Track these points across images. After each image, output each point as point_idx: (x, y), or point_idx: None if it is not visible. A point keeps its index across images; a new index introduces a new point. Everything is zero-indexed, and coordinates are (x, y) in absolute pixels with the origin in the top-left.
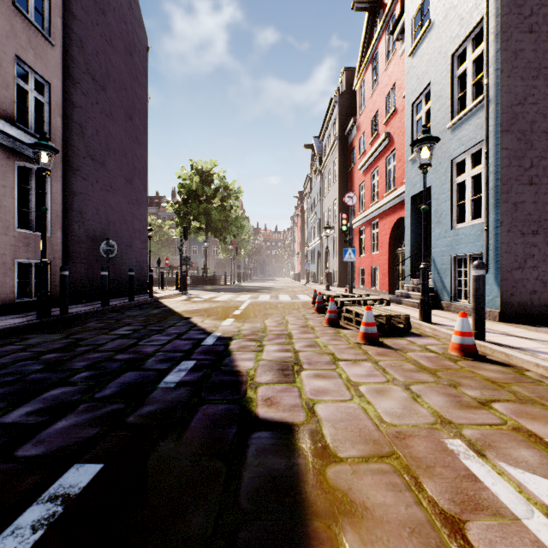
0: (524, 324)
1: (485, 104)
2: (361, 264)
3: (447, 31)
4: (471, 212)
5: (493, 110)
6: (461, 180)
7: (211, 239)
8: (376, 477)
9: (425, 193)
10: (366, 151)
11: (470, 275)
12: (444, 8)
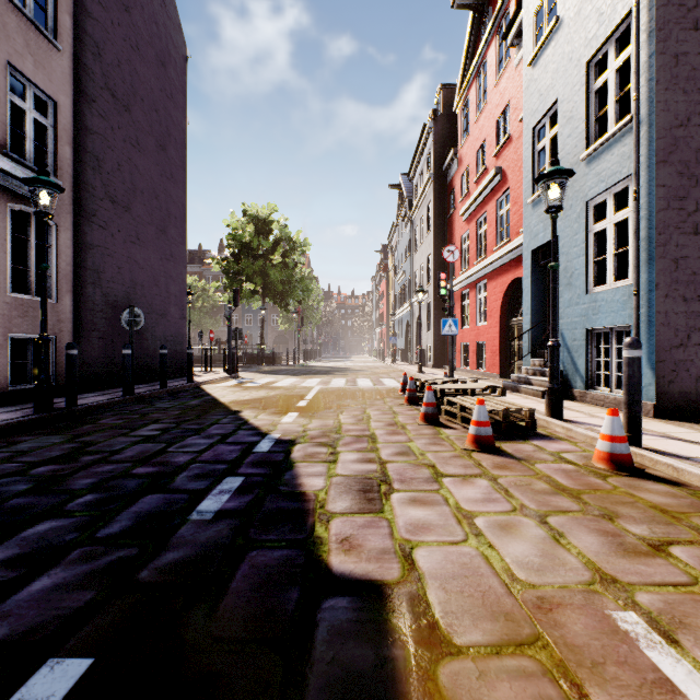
0: (688, 421)
1: (635, 127)
2: (464, 338)
3: (581, 30)
4: (614, 271)
5: (645, 133)
6: (599, 228)
7: (269, 305)
8: (516, 684)
9: (554, 246)
10: (470, 192)
11: (612, 354)
12: (577, 1)
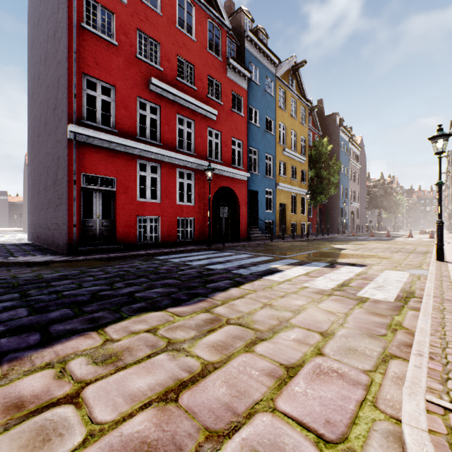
0: None
1: None
2: None
3: None
4: None
5: None
6: None
7: None
8: None
9: None
10: None
11: None
12: None
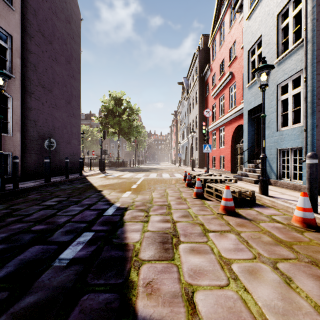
0: None
1: (305, 44)
2: (213, 154)
3: None
4: (292, 119)
5: (310, 47)
6: (284, 98)
7: (122, 139)
8: None
9: (263, 105)
10: (216, 84)
11: (291, 162)
12: None
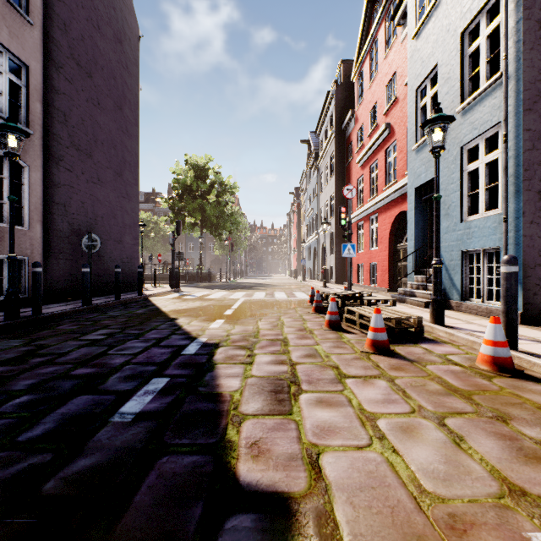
0: None
1: (504, 81)
2: (359, 260)
3: (457, 6)
4: (485, 203)
5: (513, 87)
6: (473, 167)
7: (207, 235)
8: None
9: (437, 180)
10: (364, 144)
11: (484, 272)
12: None
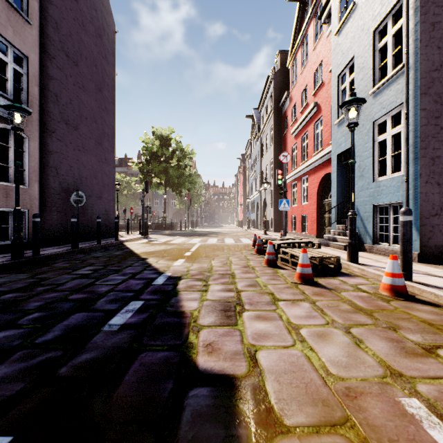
0: (441, 264)
1: (405, 71)
2: (293, 212)
3: (369, 10)
4: (391, 167)
5: (412, 75)
6: (382, 139)
7: (169, 193)
8: None
9: (352, 149)
10: (297, 119)
11: (390, 221)
12: None
